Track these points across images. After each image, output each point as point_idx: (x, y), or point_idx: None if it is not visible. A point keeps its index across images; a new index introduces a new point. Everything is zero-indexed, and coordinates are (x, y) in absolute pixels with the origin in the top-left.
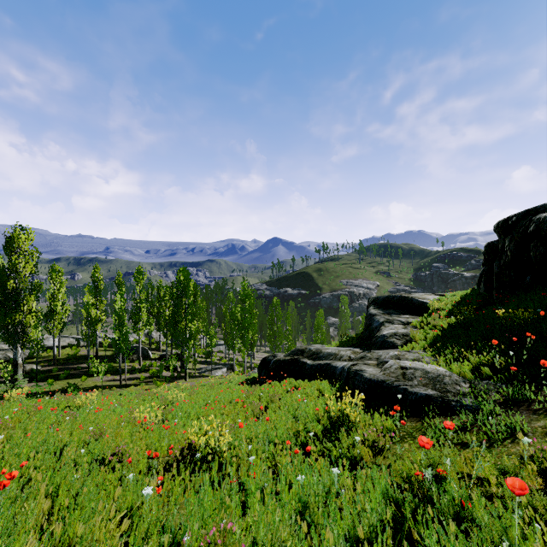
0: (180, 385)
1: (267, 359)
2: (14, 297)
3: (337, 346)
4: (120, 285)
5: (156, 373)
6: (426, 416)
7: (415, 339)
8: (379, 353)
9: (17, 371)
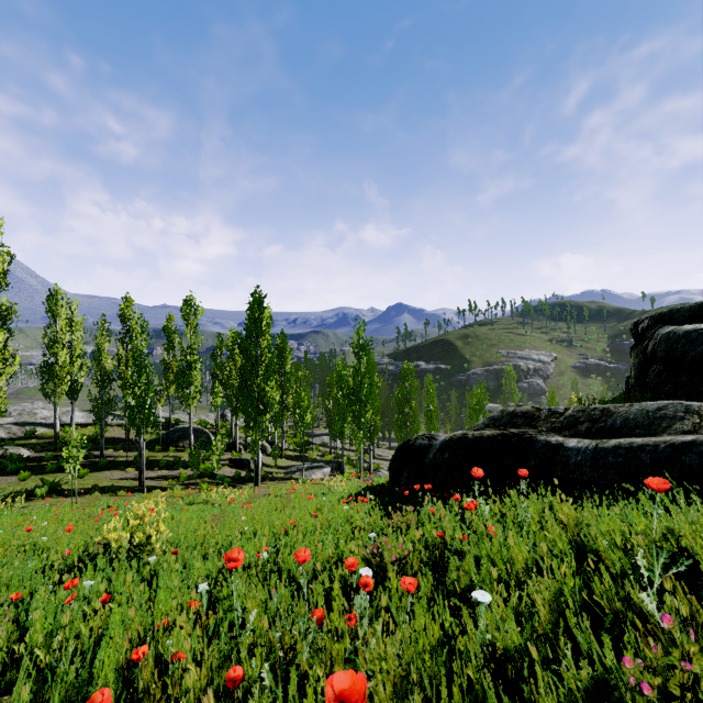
0: (227, 493)
1: (414, 444)
2: None
3: None
4: (170, 334)
5: (210, 470)
6: None
7: None
8: None
9: None
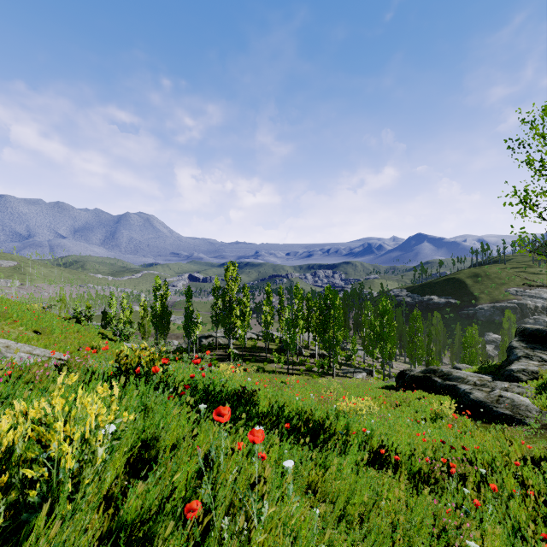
0: (333, 380)
1: (404, 372)
2: (229, 307)
3: (476, 370)
4: (281, 295)
5: (311, 368)
6: (492, 422)
7: (543, 378)
8: (496, 383)
9: (230, 353)
